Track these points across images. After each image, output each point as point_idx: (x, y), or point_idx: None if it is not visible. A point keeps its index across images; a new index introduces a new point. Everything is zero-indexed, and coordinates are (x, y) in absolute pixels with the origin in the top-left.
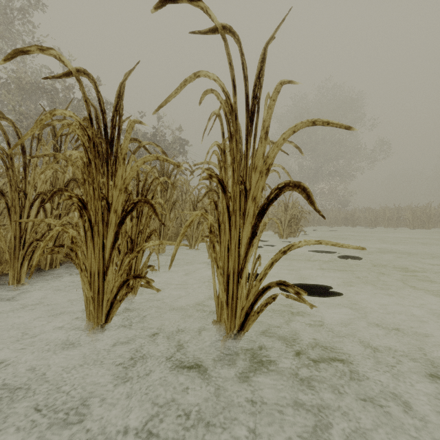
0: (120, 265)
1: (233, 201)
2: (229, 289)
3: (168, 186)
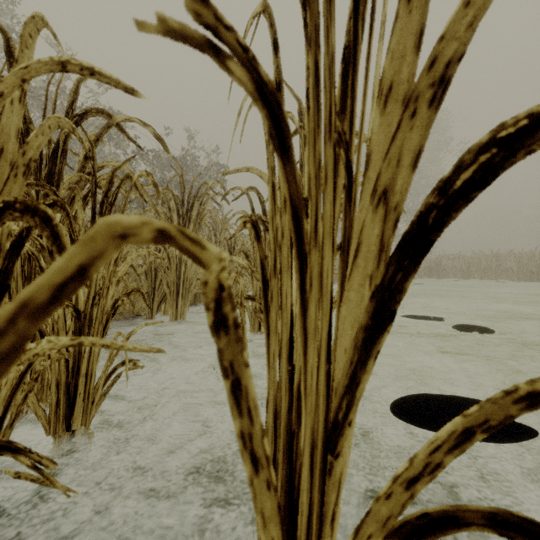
0: (18, 382)
1: (314, 195)
2: (300, 511)
3: (189, 219)
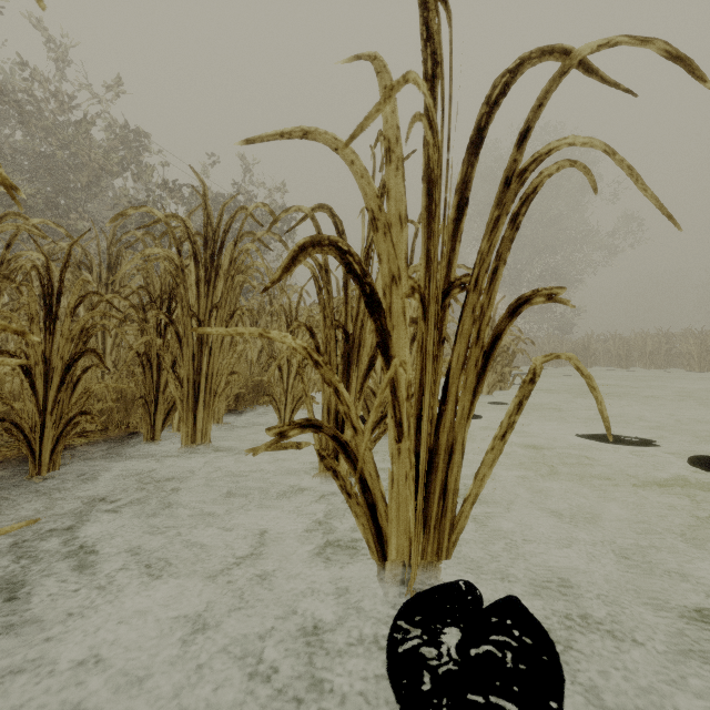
0: None
1: None
2: None
3: (216, 270)
